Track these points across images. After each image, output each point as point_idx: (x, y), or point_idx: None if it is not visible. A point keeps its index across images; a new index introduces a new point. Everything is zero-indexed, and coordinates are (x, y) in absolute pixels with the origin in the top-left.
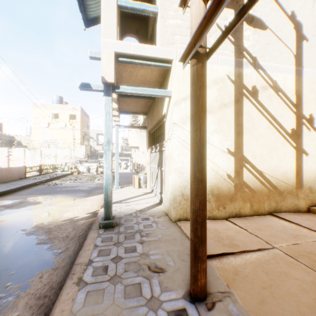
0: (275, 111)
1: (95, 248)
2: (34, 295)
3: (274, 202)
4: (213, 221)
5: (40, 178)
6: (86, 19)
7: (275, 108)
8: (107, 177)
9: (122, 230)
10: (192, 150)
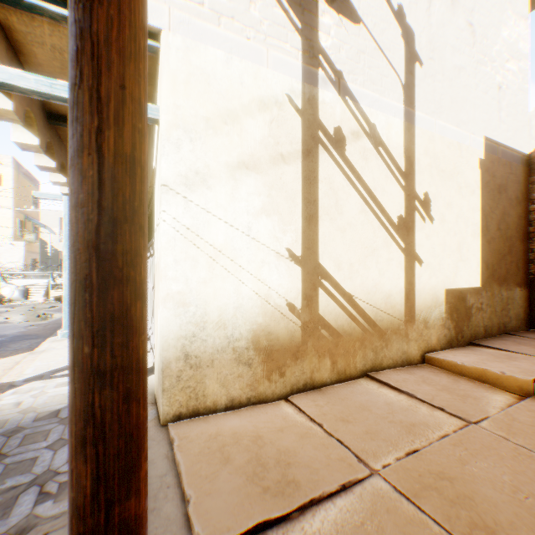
0: (374, 182)
1: None
2: None
3: (373, 352)
4: (257, 410)
5: None
6: None
7: (374, 176)
8: None
9: None
10: (70, 241)
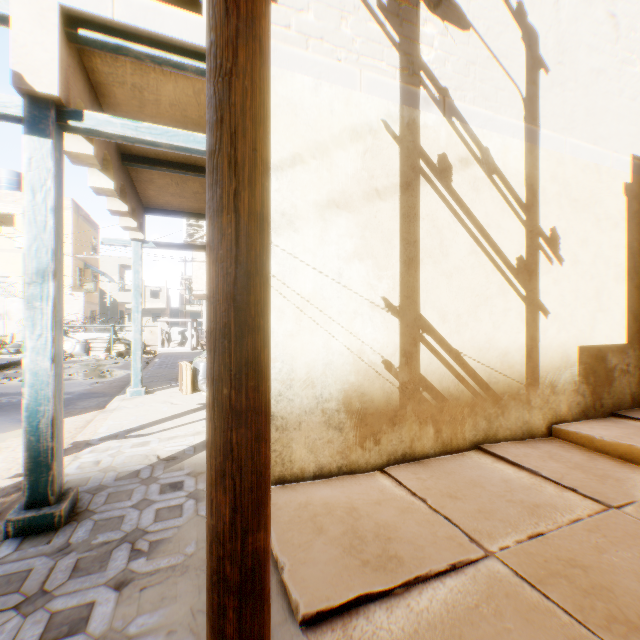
0: (486, 217)
1: None
2: None
3: (485, 420)
4: (349, 480)
5: None
6: None
7: (487, 210)
8: (38, 377)
9: (81, 538)
10: (209, 293)
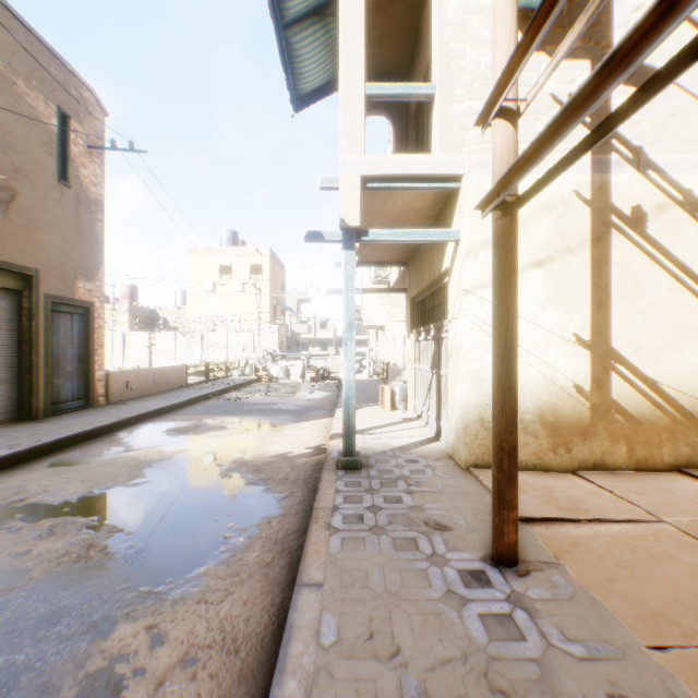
0: (688, 255)
1: (338, 493)
2: (268, 539)
3: (687, 447)
4: (543, 474)
5: (209, 387)
6: (296, 96)
7: (689, 248)
8: (348, 384)
9: (375, 474)
10: (495, 345)
